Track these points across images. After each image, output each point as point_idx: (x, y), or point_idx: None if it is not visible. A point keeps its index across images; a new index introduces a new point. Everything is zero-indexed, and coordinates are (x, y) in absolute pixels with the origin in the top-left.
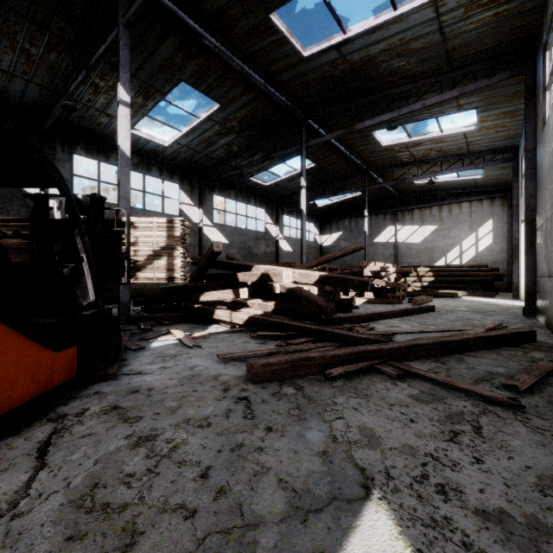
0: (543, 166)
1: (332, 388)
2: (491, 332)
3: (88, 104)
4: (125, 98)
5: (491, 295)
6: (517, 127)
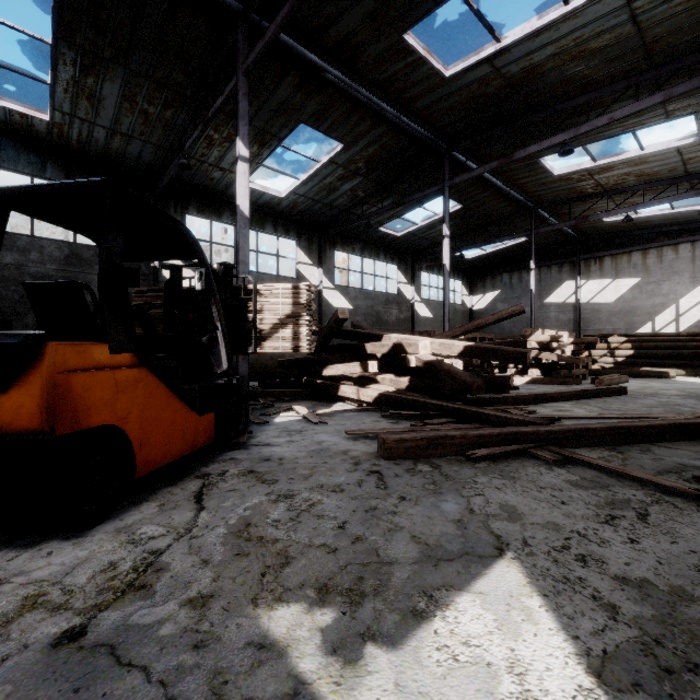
0: None
1: (473, 469)
2: (697, 418)
3: (201, 160)
4: (244, 153)
5: None
6: None
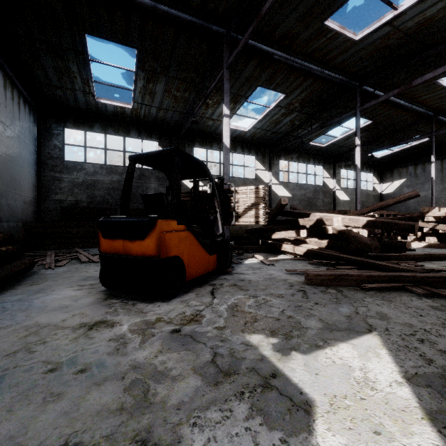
0: None
1: (364, 294)
2: None
3: (202, 116)
4: (227, 113)
5: None
6: None
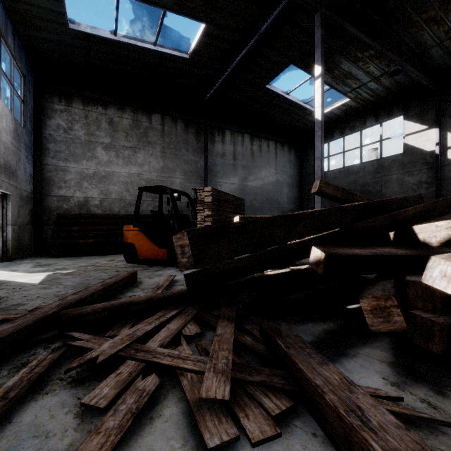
0: None
1: None
2: None
3: None
4: (318, 72)
5: None
6: None
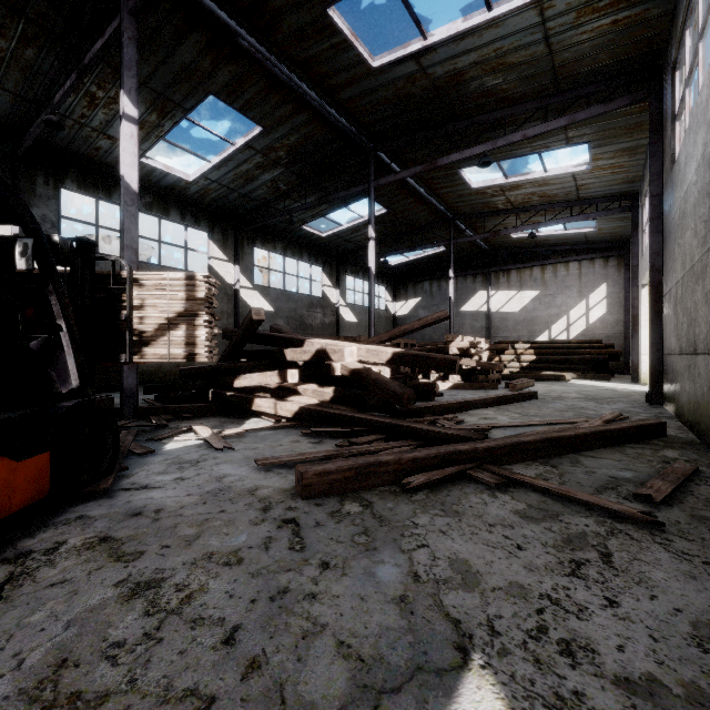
0: (671, 215)
1: (411, 503)
2: (611, 424)
3: (81, 122)
4: (131, 112)
5: (605, 378)
6: (637, 168)
